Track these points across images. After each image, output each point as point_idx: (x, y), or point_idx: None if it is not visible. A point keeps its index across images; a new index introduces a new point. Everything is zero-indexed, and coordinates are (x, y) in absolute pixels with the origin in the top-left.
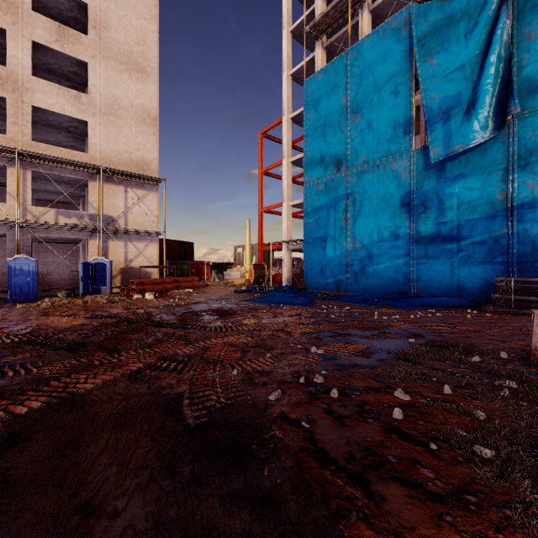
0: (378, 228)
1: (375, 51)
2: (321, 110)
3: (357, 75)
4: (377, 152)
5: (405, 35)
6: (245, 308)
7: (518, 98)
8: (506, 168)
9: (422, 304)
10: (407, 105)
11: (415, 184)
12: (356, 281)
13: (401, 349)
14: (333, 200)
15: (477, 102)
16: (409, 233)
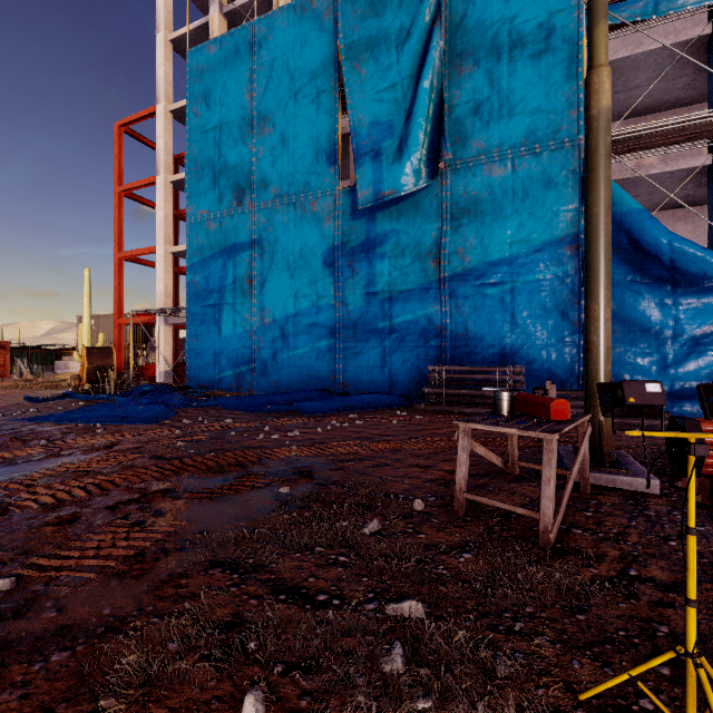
0: (295, 295)
1: (291, 35)
2: (214, 104)
3: (267, 63)
4: (294, 184)
5: (329, 24)
6: (2, 438)
7: (450, 144)
8: (439, 229)
9: (344, 406)
10: (331, 124)
11: (341, 237)
12: (266, 373)
13: (248, 522)
14: (232, 248)
15: (410, 137)
16: (334, 305)
